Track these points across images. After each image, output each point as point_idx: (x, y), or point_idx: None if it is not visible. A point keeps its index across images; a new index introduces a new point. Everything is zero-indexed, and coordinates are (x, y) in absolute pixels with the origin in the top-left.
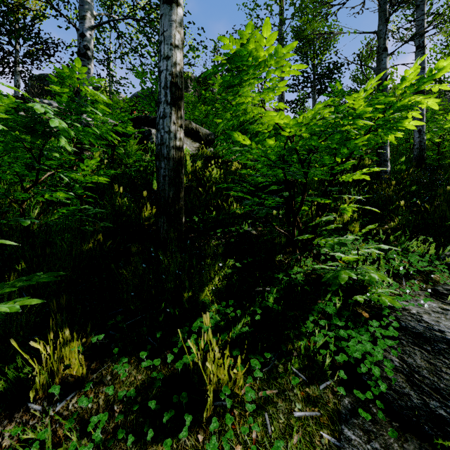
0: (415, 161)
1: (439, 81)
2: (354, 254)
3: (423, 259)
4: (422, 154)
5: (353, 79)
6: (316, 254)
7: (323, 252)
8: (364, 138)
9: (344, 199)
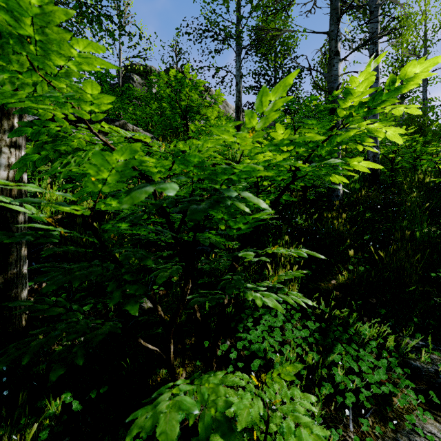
0: (369, 176)
1: None
2: (281, 357)
3: (379, 361)
4: (376, 169)
5: (313, 85)
6: (228, 352)
7: (233, 357)
8: (269, 212)
9: (284, 239)
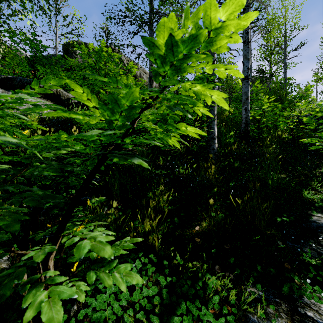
0: (243, 133)
1: (263, 72)
2: None
3: (219, 321)
4: (248, 127)
5: None
6: (71, 320)
7: None
8: None
9: (159, 189)
